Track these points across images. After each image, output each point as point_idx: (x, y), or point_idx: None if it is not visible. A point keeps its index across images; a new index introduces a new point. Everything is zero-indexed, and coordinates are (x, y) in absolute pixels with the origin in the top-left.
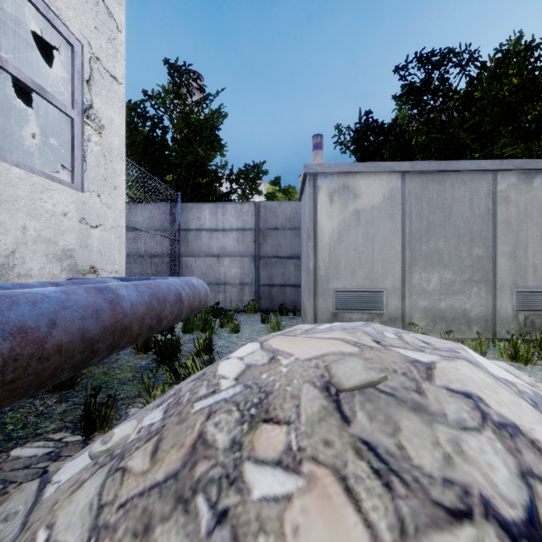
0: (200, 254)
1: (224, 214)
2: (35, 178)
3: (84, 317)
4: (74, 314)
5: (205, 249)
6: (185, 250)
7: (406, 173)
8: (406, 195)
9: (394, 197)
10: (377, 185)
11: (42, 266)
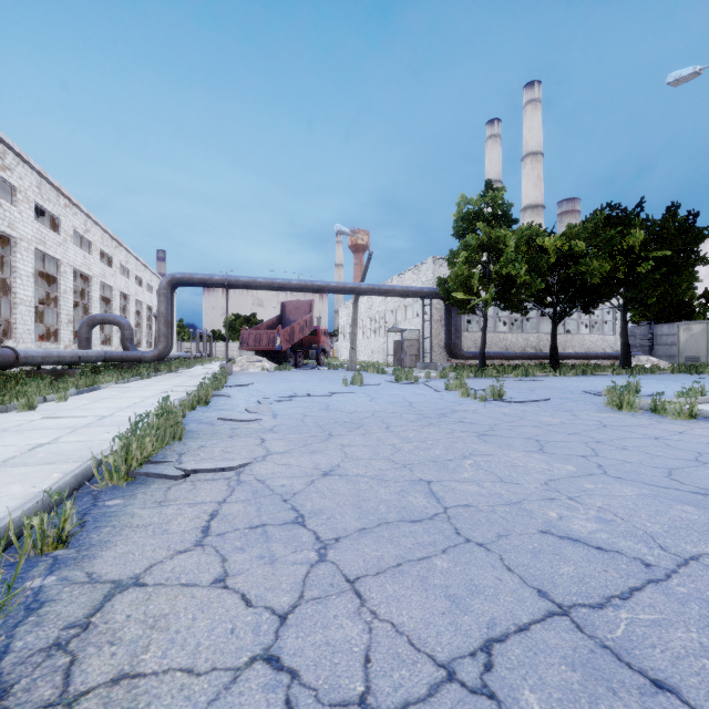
0: (662, 344)
1: (673, 328)
2: (607, 336)
3: (616, 354)
4: (615, 354)
5: (664, 342)
6: (655, 343)
7: (708, 323)
8: (708, 329)
9: (704, 330)
10: (698, 327)
11: (608, 350)
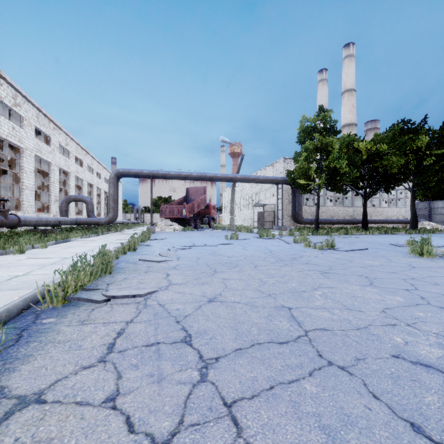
0: (437, 214)
1: None
2: (400, 208)
3: (406, 220)
4: (406, 220)
5: (439, 213)
6: (433, 213)
7: None
8: None
9: None
10: None
11: (401, 218)
